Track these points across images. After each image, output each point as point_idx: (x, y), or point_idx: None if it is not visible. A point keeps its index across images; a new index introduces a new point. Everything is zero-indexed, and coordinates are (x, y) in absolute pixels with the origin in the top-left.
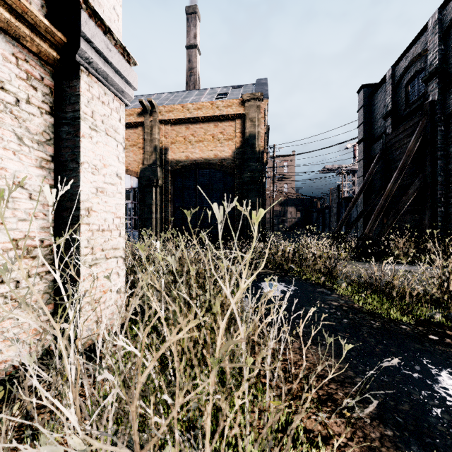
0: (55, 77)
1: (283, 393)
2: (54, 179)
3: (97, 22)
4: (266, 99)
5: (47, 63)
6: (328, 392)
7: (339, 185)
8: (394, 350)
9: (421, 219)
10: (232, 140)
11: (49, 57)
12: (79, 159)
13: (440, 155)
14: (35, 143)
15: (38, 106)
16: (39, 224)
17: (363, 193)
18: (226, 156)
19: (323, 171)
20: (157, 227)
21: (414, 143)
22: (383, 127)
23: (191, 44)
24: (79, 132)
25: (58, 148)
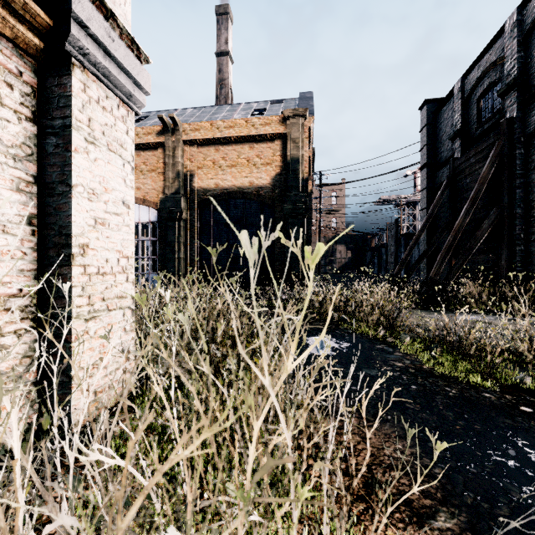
0: (39, 72)
1: (344, 507)
2: (37, 206)
3: (96, 2)
4: (311, 117)
5: (27, 53)
6: (400, 490)
7: (397, 219)
8: (479, 428)
9: (497, 260)
10: (270, 165)
11: (29, 45)
12: (70, 181)
13: (519, 182)
14: (10, 159)
15: (14, 110)
16: (16, 265)
17: (426, 229)
18: (263, 184)
19: (378, 203)
20: (181, 268)
21: (489, 169)
22: (450, 150)
23: (222, 51)
24: (70, 145)
25: (43, 166)
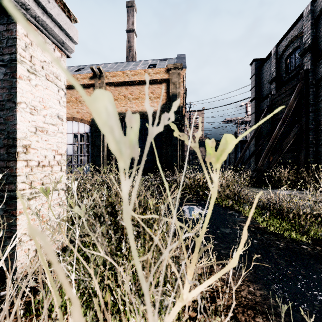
0: None
1: None
2: None
3: None
4: (184, 69)
5: None
6: None
7: (236, 132)
8: (304, 273)
9: (298, 156)
10: (159, 98)
11: None
12: (15, 99)
13: (312, 109)
14: None
15: None
16: None
17: (254, 137)
18: (155, 110)
19: (224, 122)
20: (104, 161)
21: (294, 100)
22: (269, 89)
23: (130, 29)
24: (15, 73)
25: None
